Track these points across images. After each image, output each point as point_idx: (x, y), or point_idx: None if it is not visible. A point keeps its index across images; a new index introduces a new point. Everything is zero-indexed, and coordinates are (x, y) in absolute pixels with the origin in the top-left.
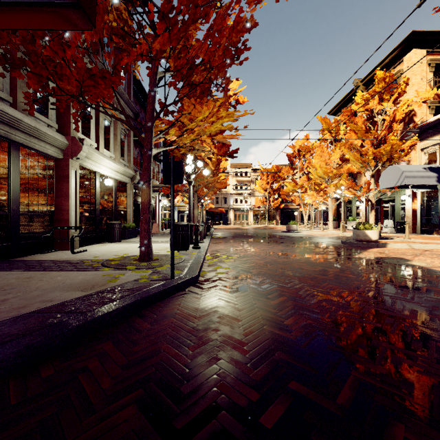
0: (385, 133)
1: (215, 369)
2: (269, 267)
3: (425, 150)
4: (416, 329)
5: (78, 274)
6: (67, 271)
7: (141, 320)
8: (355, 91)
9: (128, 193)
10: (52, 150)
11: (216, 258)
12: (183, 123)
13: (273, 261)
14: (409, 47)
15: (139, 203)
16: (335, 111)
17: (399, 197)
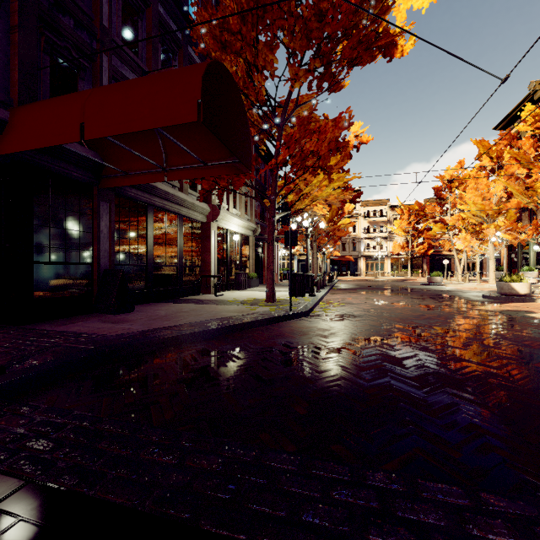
0: None
1: (309, 340)
2: (372, 311)
3: None
4: (441, 340)
5: (229, 307)
6: (221, 305)
7: (273, 327)
8: (532, 96)
9: (251, 245)
10: (200, 217)
11: (329, 304)
12: (299, 188)
13: (380, 308)
14: None
15: (259, 254)
16: (504, 124)
17: None
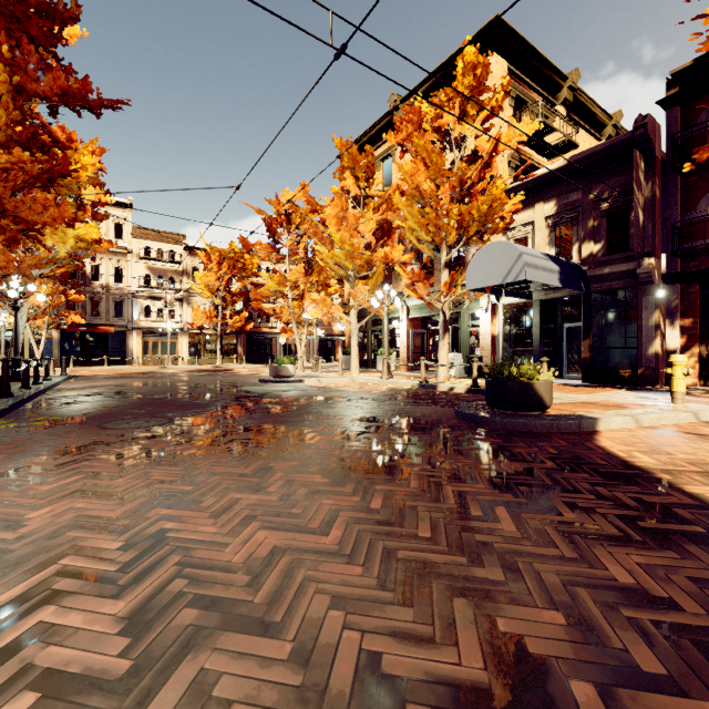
0: (474, 178)
1: None
2: None
3: (511, 232)
4: None
5: None
6: None
7: None
8: (390, 118)
9: None
10: None
11: None
12: None
13: None
14: (486, 50)
15: None
16: None
17: (466, 313)
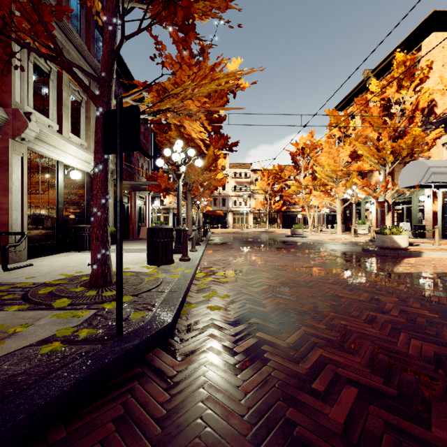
0: (405, 124)
1: None
2: (288, 292)
3: None
4: None
5: None
6: None
7: None
8: (364, 82)
9: None
10: None
11: (211, 275)
12: (163, 86)
13: (290, 281)
14: (428, 31)
15: (123, 204)
16: (341, 105)
17: (416, 198)
